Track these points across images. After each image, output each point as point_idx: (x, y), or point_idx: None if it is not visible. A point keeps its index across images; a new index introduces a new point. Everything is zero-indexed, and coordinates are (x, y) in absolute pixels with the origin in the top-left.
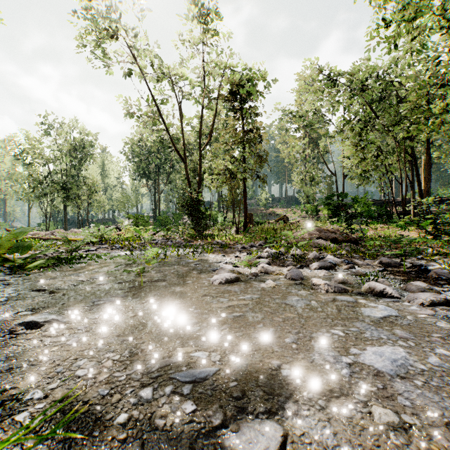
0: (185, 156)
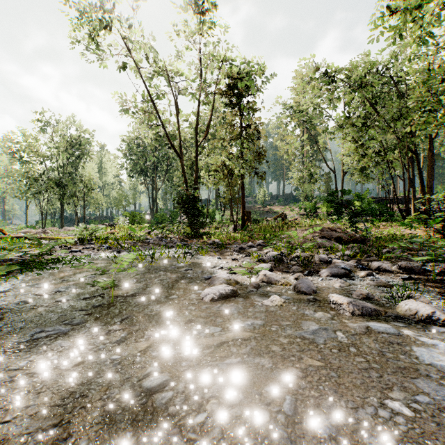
0: (181, 152)
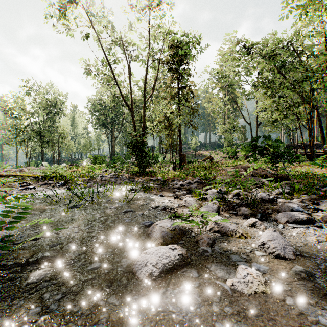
0: (131, 107)
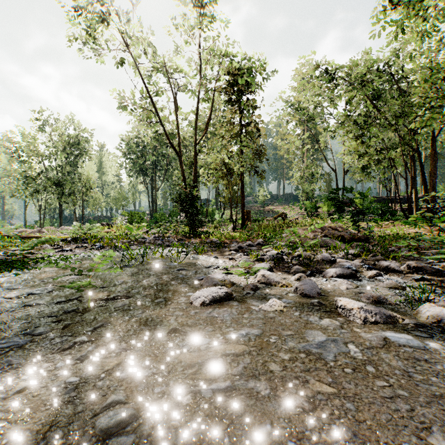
0: (179, 150)
